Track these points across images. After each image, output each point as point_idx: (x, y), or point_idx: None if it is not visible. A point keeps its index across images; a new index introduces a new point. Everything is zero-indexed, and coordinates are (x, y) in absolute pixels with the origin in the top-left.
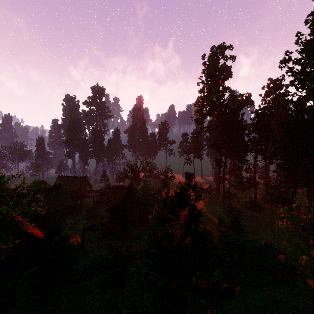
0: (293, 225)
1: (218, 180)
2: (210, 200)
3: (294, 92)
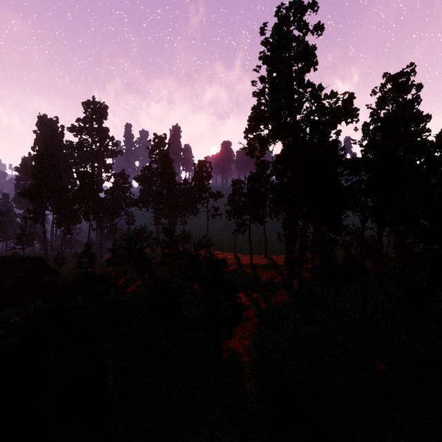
0: None
1: (291, 264)
2: (274, 306)
3: None
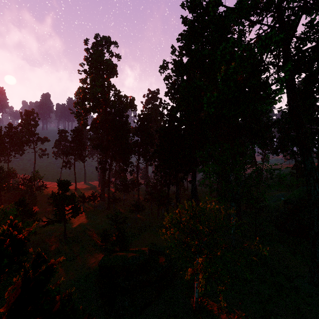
0: (176, 232)
1: (103, 184)
2: (94, 209)
3: (168, 102)
